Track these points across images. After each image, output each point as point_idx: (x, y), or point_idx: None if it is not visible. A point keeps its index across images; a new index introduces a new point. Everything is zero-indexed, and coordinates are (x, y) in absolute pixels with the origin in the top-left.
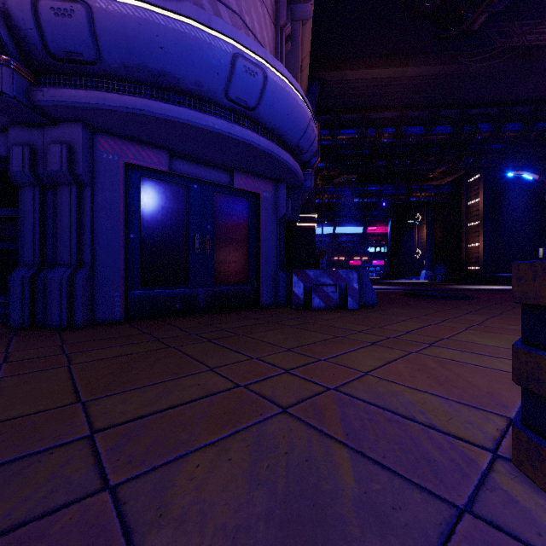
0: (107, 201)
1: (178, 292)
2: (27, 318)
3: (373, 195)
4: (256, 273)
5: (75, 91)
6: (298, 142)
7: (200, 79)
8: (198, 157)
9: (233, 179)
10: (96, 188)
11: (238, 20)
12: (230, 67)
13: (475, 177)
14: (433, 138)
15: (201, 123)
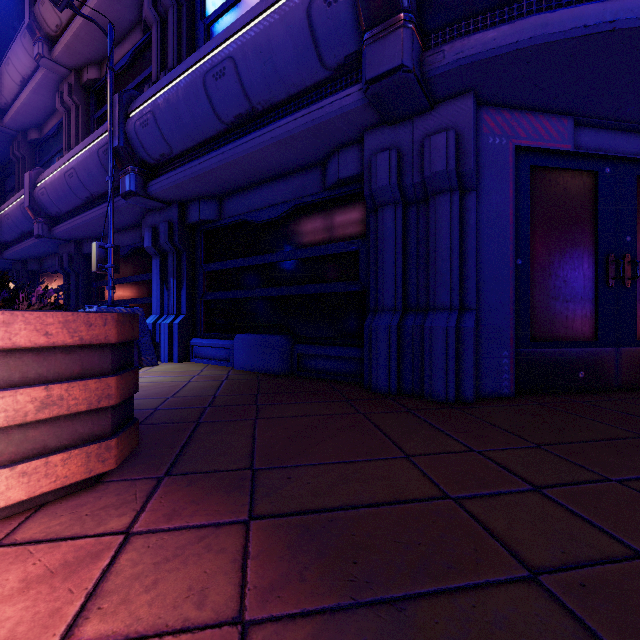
0: (493, 210)
1: (581, 352)
2: (395, 381)
3: None
4: None
5: (494, 31)
6: None
7: None
8: (622, 115)
9: None
10: (480, 192)
11: None
12: None
13: None
14: None
15: None
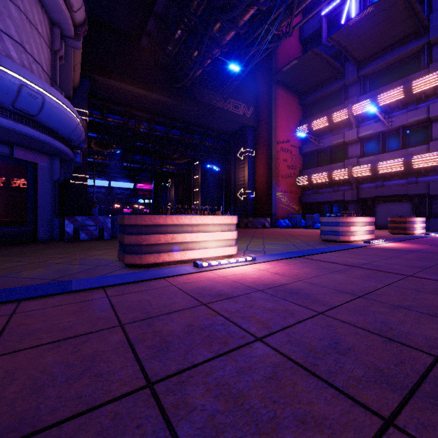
0: None
1: None
2: None
3: (138, 163)
4: (34, 218)
5: None
6: (69, 136)
7: None
8: None
9: (13, 151)
10: None
11: (20, 47)
12: (17, 92)
13: (198, 162)
14: (171, 136)
15: None
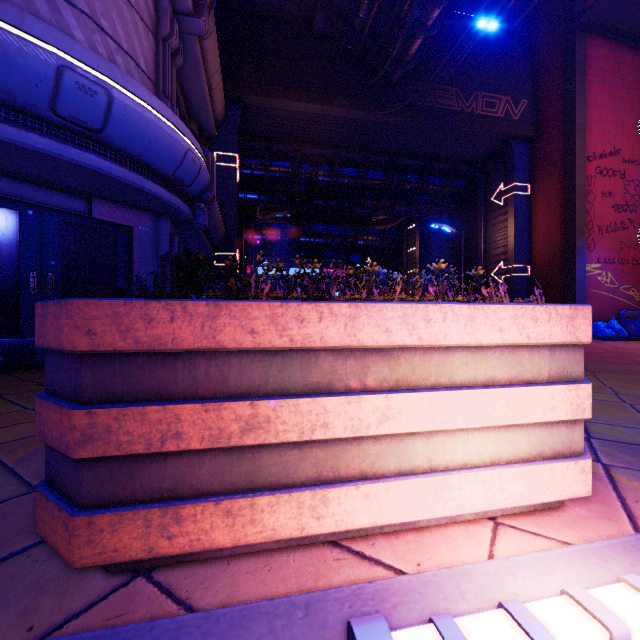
0: None
1: (1, 342)
2: None
3: (320, 235)
4: None
5: None
6: (174, 173)
7: (10, 88)
8: (32, 177)
9: (91, 207)
10: None
11: (89, 22)
12: (55, 81)
13: (414, 225)
14: (368, 182)
15: (16, 139)
